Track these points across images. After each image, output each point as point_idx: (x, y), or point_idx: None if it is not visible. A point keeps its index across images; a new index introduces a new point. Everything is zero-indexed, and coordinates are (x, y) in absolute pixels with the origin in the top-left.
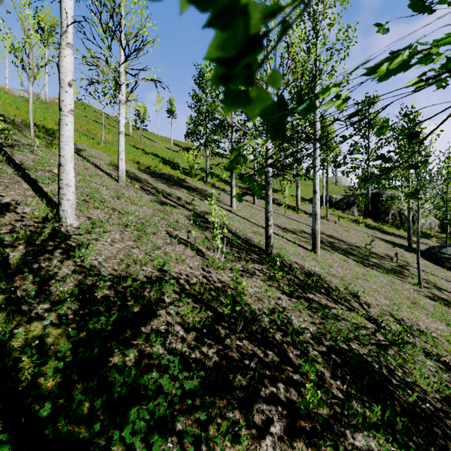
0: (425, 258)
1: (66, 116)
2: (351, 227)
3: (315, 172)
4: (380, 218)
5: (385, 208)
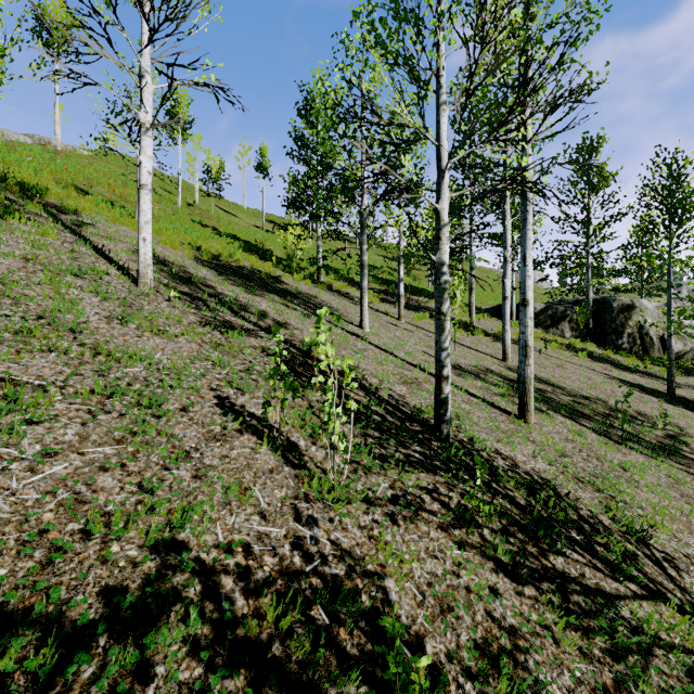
0: None
1: None
2: (566, 359)
3: (525, 264)
4: (609, 342)
5: (616, 324)
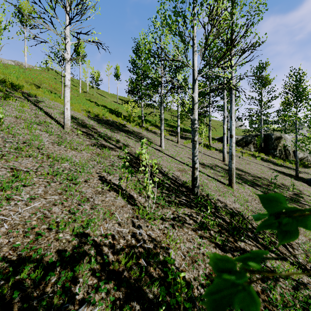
0: (310, 185)
1: None
2: (251, 161)
3: (231, 119)
4: (270, 153)
5: (273, 145)
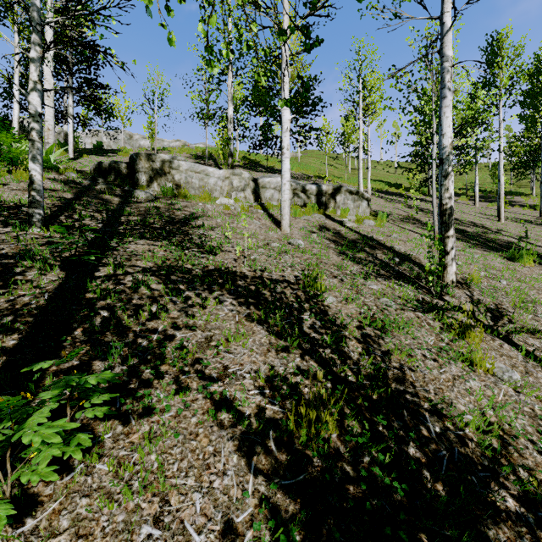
0: None
1: (361, 170)
2: None
3: (499, 166)
4: None
5: None
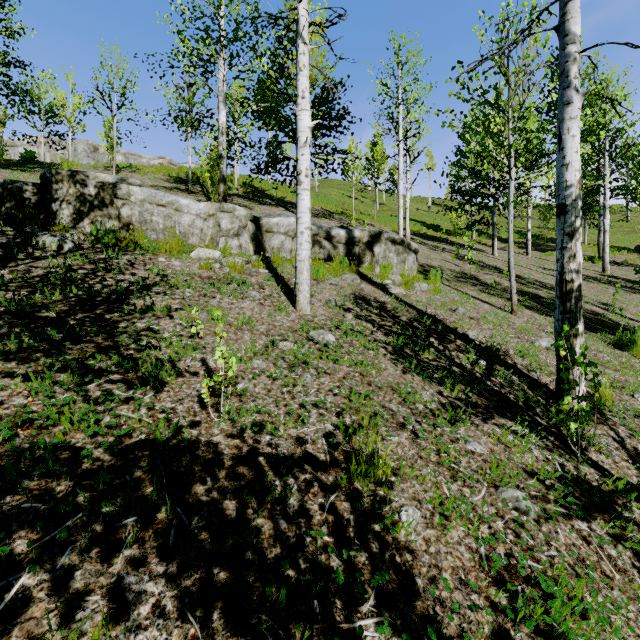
0: None
1: (401, 209)
2: None
3: None
4: None
5: None
